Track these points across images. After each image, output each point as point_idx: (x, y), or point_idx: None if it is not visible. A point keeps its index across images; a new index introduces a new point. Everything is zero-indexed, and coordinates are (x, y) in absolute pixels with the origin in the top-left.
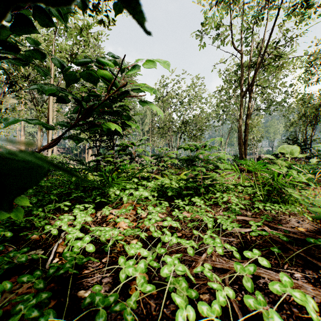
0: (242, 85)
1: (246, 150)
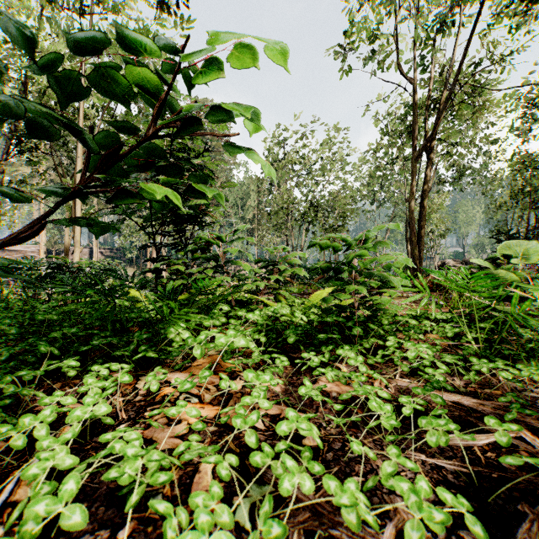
0: (415, 138)
1: (422, 251)
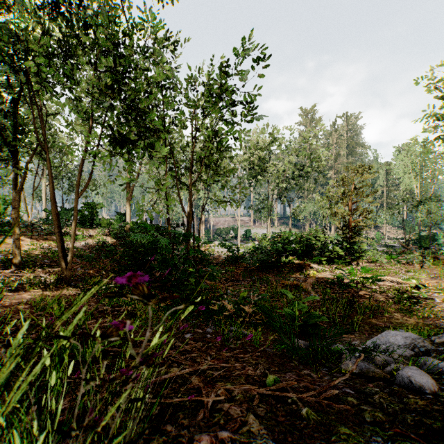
0: None
1: None
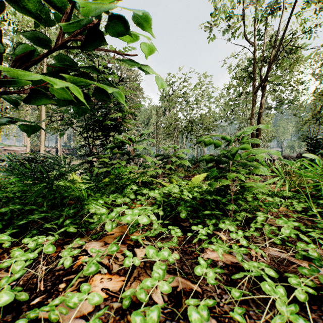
0: (254, 80)
1: None
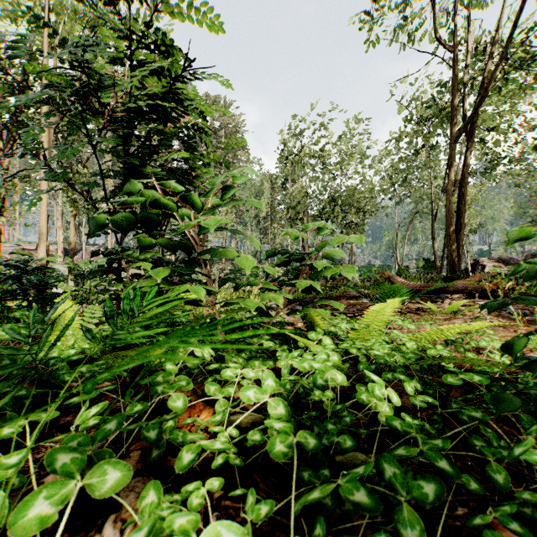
0: (453, 116)
1: (460, 247)
